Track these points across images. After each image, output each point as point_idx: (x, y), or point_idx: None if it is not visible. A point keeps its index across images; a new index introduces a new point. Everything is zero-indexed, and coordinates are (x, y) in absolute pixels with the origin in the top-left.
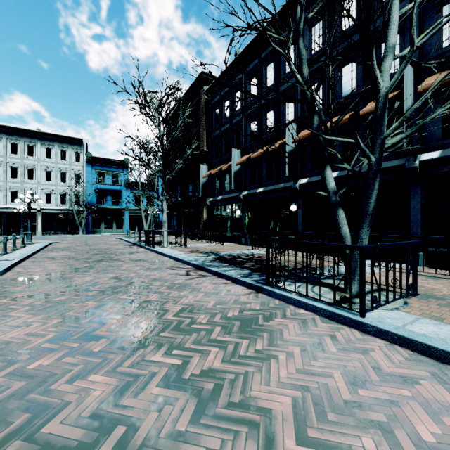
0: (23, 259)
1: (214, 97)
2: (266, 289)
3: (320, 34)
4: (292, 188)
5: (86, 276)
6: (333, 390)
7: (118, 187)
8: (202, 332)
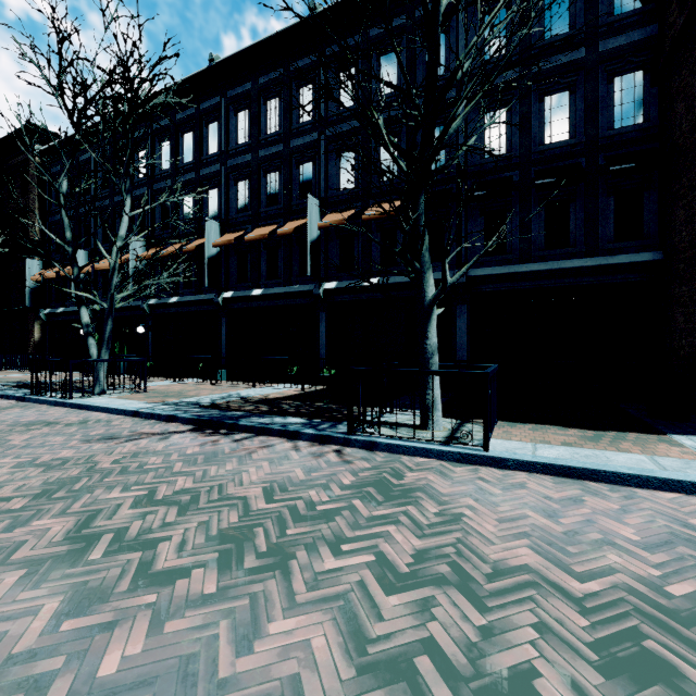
0: None
1: (54, 165)
2: (28, 397)
3: (169, 155)
4: (141, 308)
5: None
6: None
7: None
8: None
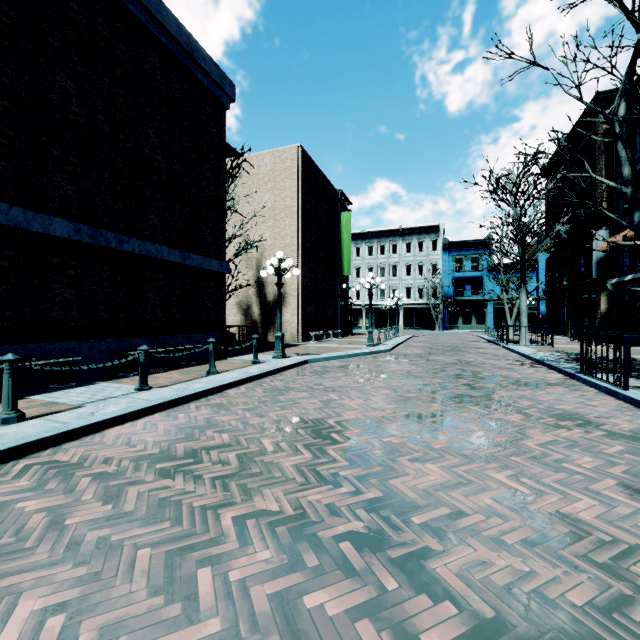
0: (397, 345)
1: None
2: (576, 375)
3: None
4: None
5: (437, 357)
6: (537, 398)
7: (478, 273)
8: (494, 381)
